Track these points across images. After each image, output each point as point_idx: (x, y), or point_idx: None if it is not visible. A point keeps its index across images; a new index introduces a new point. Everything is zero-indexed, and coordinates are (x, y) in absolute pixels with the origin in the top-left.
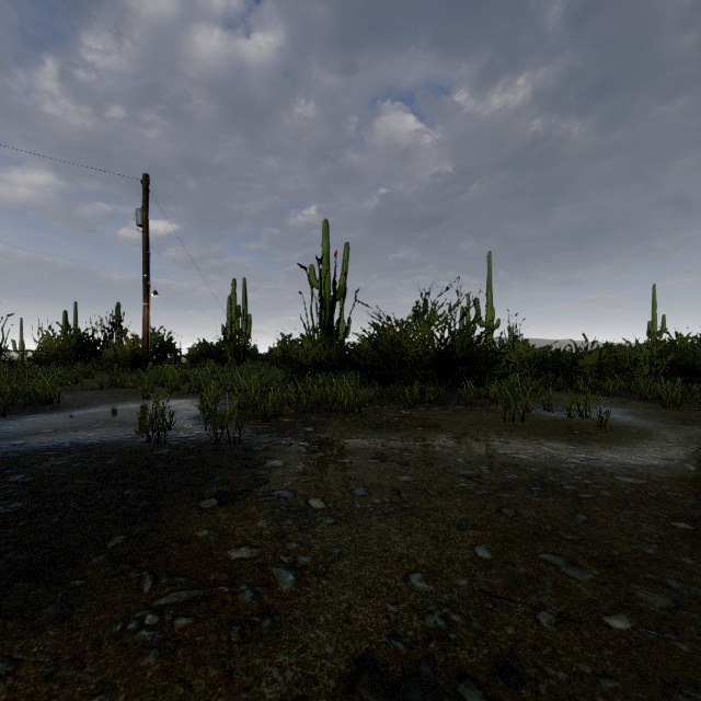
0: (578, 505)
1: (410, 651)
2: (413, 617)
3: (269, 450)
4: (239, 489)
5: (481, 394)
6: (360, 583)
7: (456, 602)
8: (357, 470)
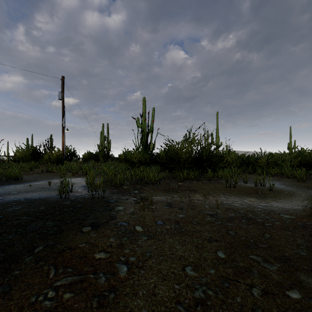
0: (265, 229)
1: None
2: (188, 291)
3: (117, 202)
4: (102, 221)
5: (214, 175)
6: (160, 272)
7: (209, 283)
8: (158, 211)
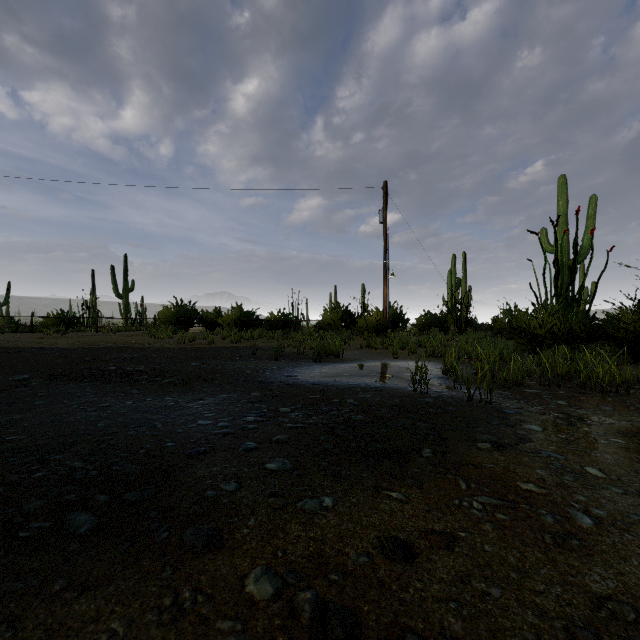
0: None
1: None
2: None
3: (522, 415)
4: (504, 440)
5: None
6: None
7: None
8: (639, 453)
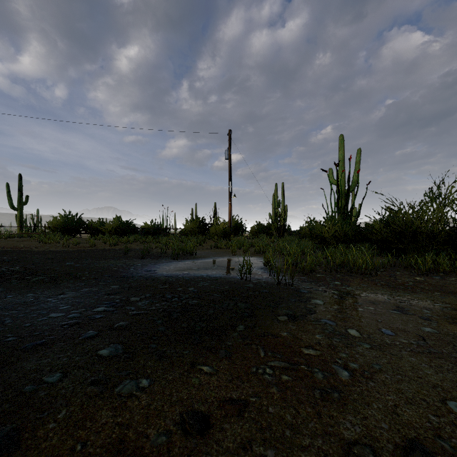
0: None
1: (456, 452)
2: (455, 430)
3: (312, 293)
4: (298, 313)
5: None
6: (401, 392)
7: None
8: (382, 316)
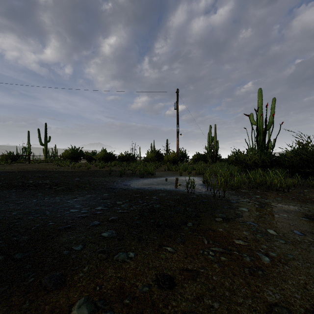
0: None
1: None
2: None
3: (239, 203)
4: (229, 216)
5: None
6: (310, 275)
7: None
8: (293, 221)
